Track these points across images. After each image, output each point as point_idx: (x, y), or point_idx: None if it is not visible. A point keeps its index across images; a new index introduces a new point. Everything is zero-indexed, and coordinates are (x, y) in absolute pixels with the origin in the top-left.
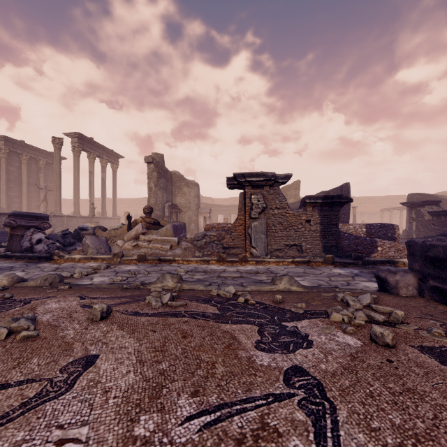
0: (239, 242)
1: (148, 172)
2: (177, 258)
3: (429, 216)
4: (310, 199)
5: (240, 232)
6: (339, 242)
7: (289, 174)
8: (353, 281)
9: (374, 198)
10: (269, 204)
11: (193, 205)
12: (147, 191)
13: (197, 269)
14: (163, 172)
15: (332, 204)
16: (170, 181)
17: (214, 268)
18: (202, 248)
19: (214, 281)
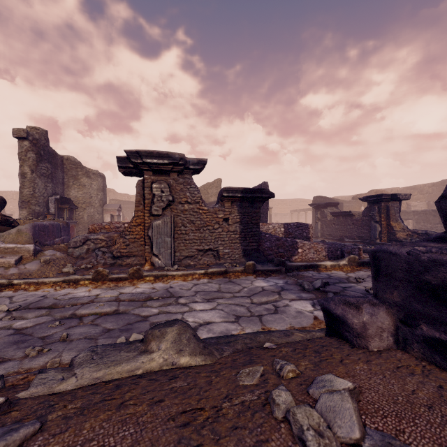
0: (136, 249)
1: (20, 152)
2: (16, 281)
3: (331, 217)
4: (228, 192)
5: (138, 234)
6: (260, 244)
7: (203, 160)
8: (281, 300)
9: (285, 201)
10: (178, 196)
11: (95, 201)
12: (18, 177)
13: (40, 303)
14: (47, 155)
15: (252, 199)
16: (61, 167)
17: (80, 295)
18: (82, 259)
19: (46, 335)
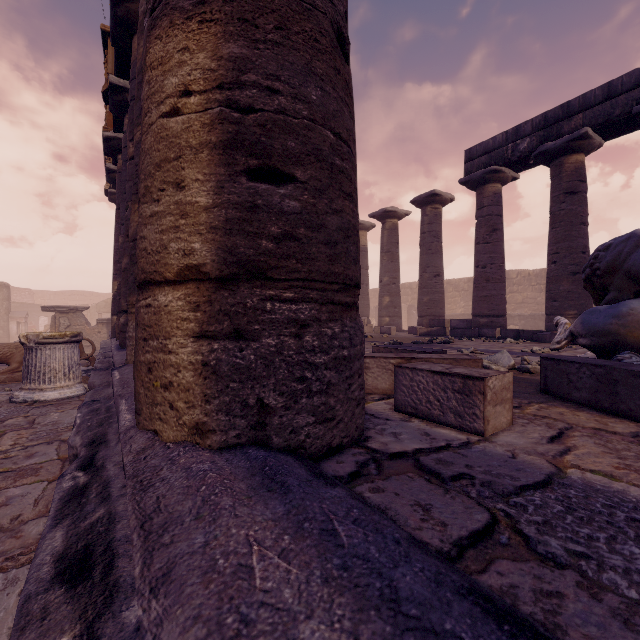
0: None
1: None
2: None
3: None
4: (100, 321)
5: None
6: None
7: (87, 307)
8: None
9: None
10: (74, 323)
11: (1, 310)
12: None
13: None
14: None
15: None
16: None
17: None
18: None
19: None
